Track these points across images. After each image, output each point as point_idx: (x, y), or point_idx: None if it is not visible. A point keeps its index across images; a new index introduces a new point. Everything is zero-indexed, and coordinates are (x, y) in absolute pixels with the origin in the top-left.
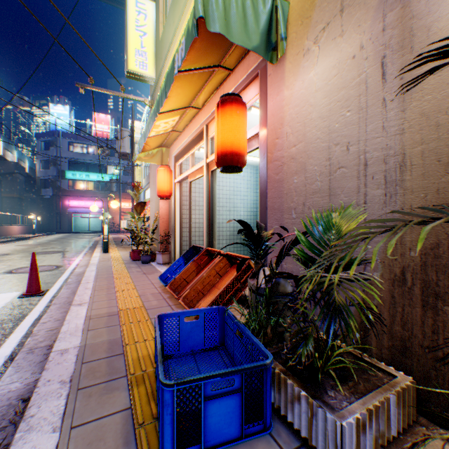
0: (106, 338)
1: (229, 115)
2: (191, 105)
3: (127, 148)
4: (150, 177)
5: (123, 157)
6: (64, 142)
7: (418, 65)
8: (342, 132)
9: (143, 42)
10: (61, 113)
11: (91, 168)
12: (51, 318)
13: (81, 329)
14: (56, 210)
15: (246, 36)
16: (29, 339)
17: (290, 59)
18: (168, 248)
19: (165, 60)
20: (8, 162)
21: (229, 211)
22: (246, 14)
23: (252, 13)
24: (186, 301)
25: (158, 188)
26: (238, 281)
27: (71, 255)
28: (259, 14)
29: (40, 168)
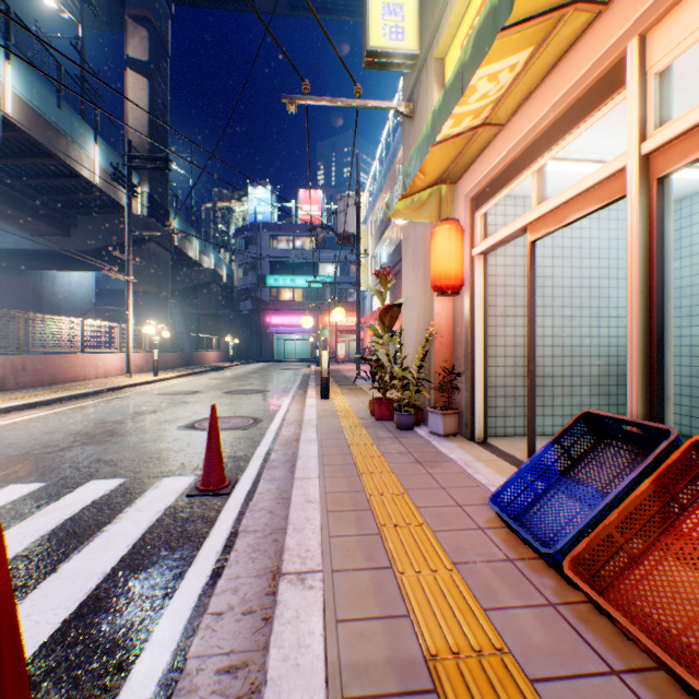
0: None
1: None
2: None
3: (350, 225)
4: (403, 257)
5: (344, 242)
6: (265, 237)
7: None
8: None
9: None
10: (261, 198)
11: (297, 269)
12: (234, 598)
13: None
14: (255, 330)
15: None
16: None
17: None
18: (451, 399)
19: None
20: (204, 270)
21: (594, 318)
22: None
23: None
24: None
25: (433, 271)
26: None
27: (274, 397)
28: None
29: (238, 274)
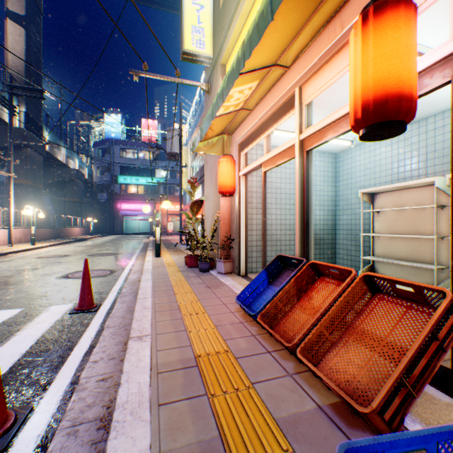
0: (192, 436)
1: (392, 28)
2: (276, 62)
3: (175, 147)
4: (205, 172)
5: (172, 157)
6: (117, 149)
7: None
8: None
9: (200, 17)
10: (114, 122)
11: (140, 172)
12: (103, 354)
13: (147, 400)
14: (110, 213)
15: None
16: (74, 397)
17: None
18: (229, 254)
19: (229, 27)
20: (70, 169)
21: None
22: None
23: None
24: (305, 354)
25: (219, 183)
26: (432, 338)
27: (124, 257)
28: None
29: (96, 174)
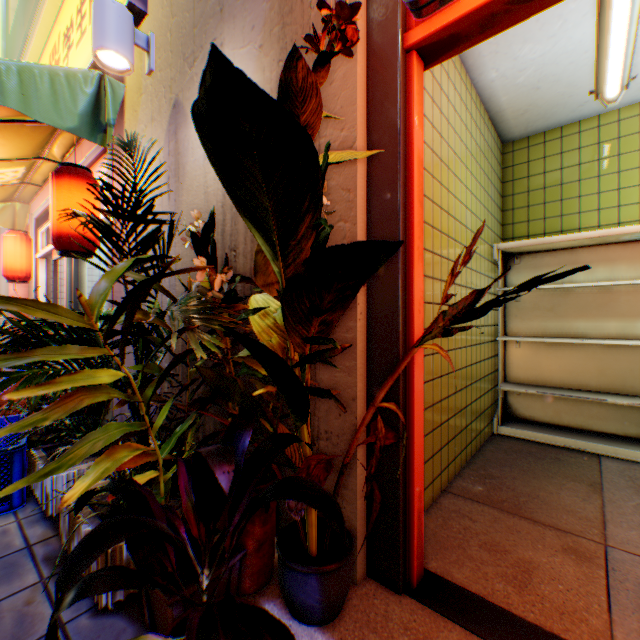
0: None
1: (68, 190)
2: (43, 156)
3: None
4: None
5: None
6: None
7: (73, 218)
8: None
9: None
10: None
11: None
12: None
13: None
14: None
15: (59, 115)
16: None
17: None
18: None
19: None
20: None
21: None
22: (59, 91)
23: (68, 92)
24: None
25: (4, 264)
26: None
27: None
28: (79, 93)
29: None
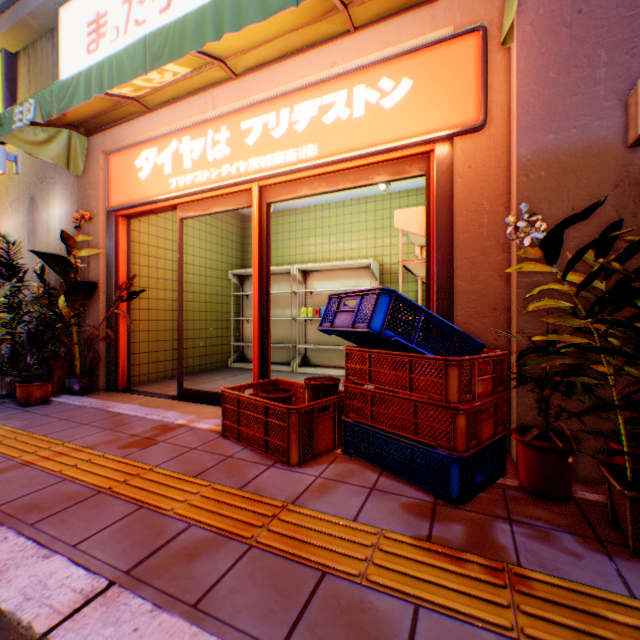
0: None
1: None
2: None
3: None
4: None
5: None
6: None
7: None
8: (20, 261)
9: None
10: None
11: None
12: None
13: None
14: None
15: None
16: None
17: (2, 206)
18: None
19: None
20: None
21: None
22: None
23: None
24: None
25: None
26: None
27: None
28: None
29: None
